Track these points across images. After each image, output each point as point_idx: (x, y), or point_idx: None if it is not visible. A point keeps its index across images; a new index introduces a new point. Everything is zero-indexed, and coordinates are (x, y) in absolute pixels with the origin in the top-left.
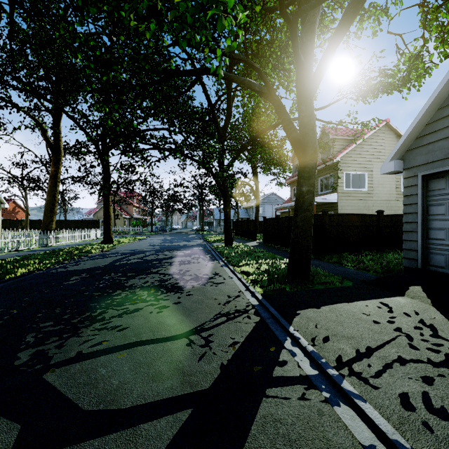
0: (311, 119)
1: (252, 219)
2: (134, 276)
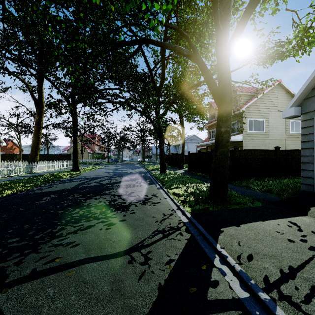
0: (227, 75)
1: (179, 154)
2: (91, 196)
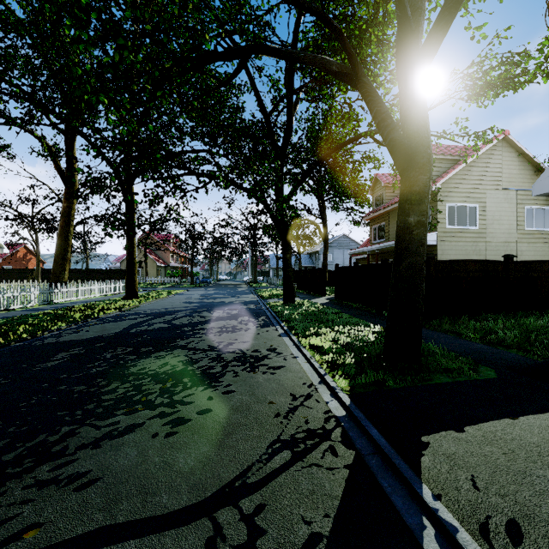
0: (421, 110)
1: (319, 268)
2: (149, 352)
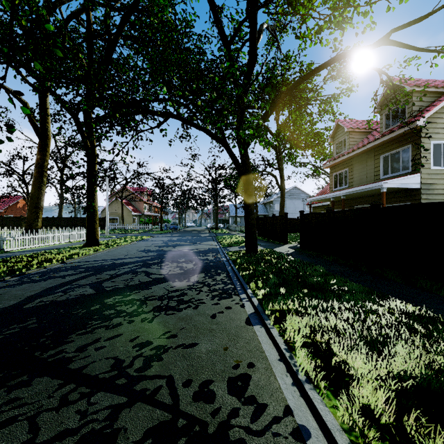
0: None
1: (280, 216)
2: None
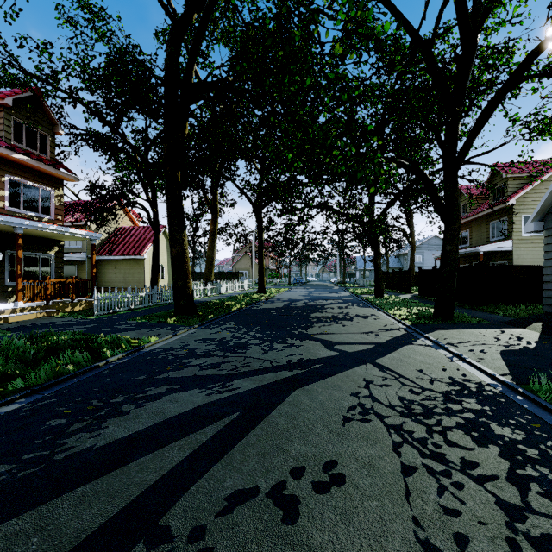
0: (454, 192)
1: (405, 271)
2: (311, 312)
